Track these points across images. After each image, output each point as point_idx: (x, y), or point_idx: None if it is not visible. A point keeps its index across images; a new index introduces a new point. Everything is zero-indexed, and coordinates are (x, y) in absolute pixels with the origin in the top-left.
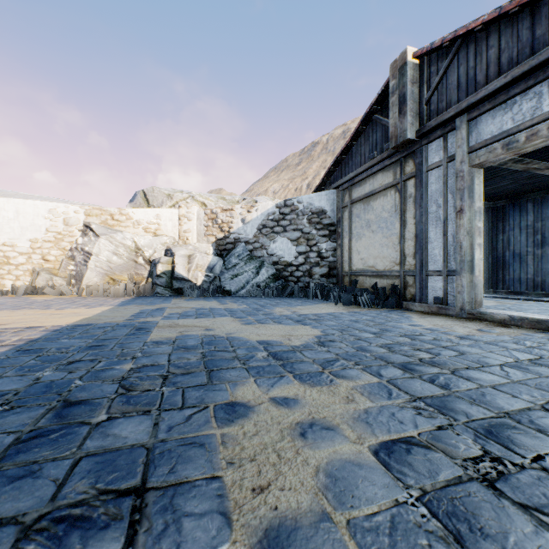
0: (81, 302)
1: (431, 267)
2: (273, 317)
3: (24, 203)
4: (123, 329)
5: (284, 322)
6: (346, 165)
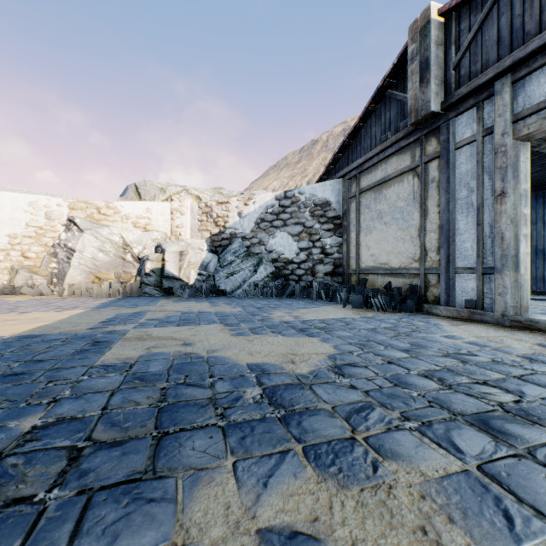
0: (56, 304)
1: (460, 263)
2: (271, 325)
3: (2, 195)
4: (76, 344)
5: (285, 333)
6: (353, 151)
